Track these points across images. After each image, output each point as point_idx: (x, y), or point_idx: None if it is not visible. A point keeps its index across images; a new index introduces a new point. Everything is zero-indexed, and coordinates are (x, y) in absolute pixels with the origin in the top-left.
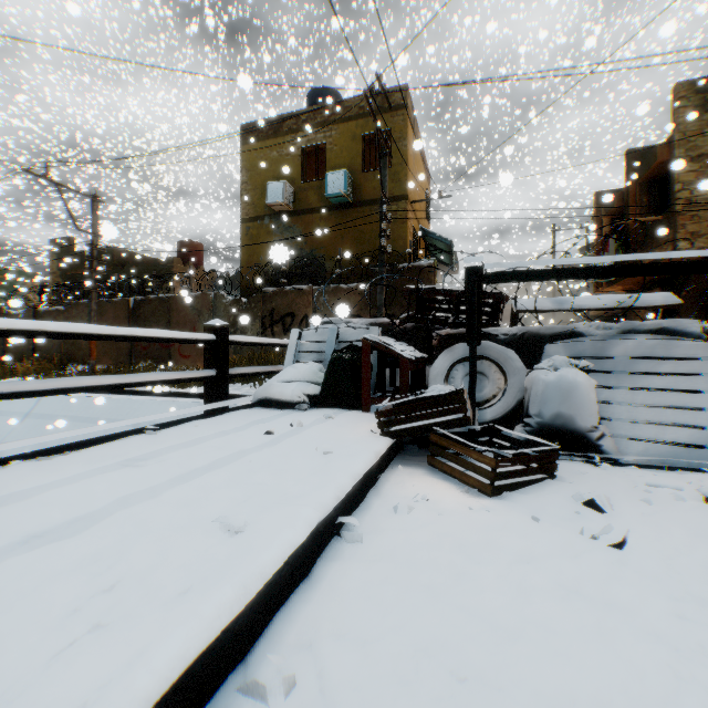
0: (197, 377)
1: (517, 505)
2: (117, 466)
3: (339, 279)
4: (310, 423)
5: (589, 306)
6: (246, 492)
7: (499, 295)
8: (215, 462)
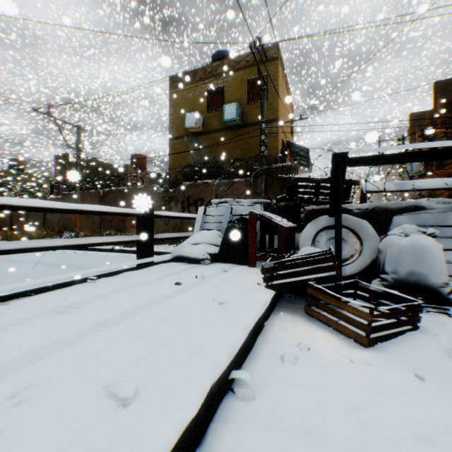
0: (130, 240)
1: (394, 357)
2: (51, 312)
3: (232, 176)
4: (210, 275)
5: (425, 187)
6: (147, 345)
7: (351, 181)
8: (129, 311)
